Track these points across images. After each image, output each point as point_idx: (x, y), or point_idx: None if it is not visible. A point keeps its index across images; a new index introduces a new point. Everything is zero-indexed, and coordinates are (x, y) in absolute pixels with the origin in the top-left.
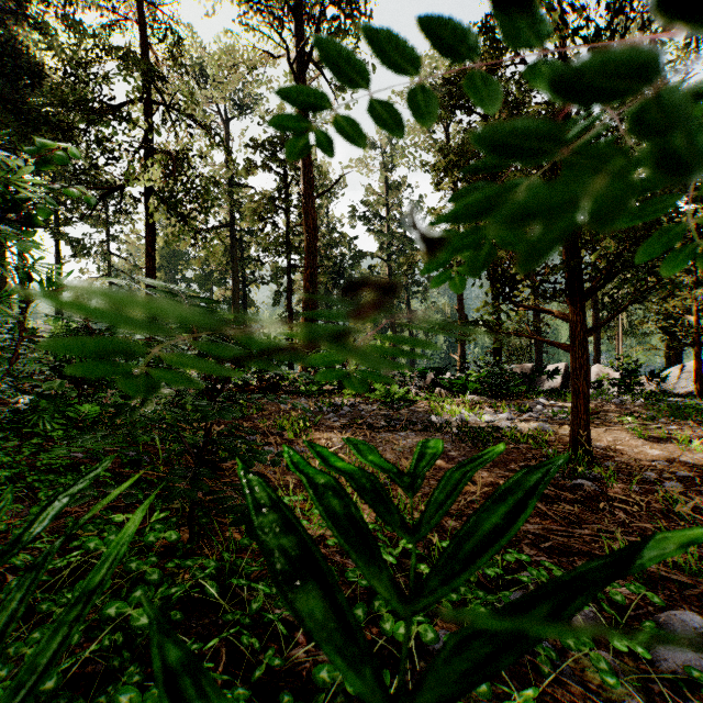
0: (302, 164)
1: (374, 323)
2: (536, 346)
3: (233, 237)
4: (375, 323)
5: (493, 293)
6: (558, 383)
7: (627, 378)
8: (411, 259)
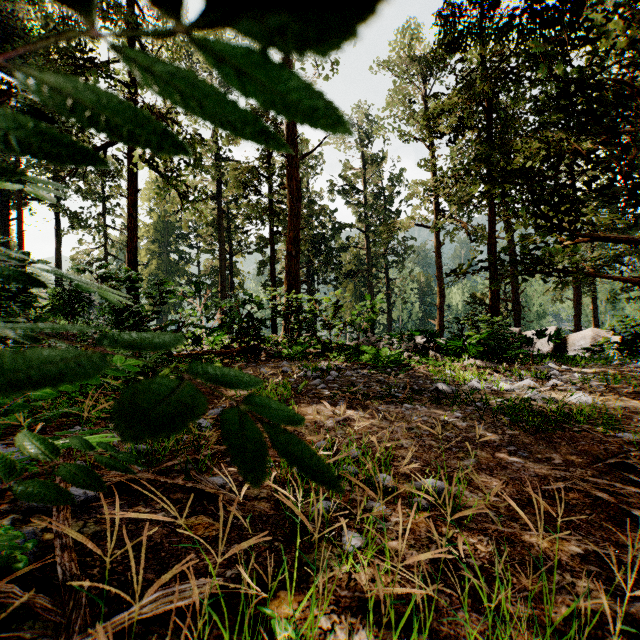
0: (285, 125)
1: (352, 291)
2: (515, 312)
3: (220, 209)
4: (354, 291)
5: (490, 249)
6: (550, 348)
7: (632, 341)
8: (390, 228)
